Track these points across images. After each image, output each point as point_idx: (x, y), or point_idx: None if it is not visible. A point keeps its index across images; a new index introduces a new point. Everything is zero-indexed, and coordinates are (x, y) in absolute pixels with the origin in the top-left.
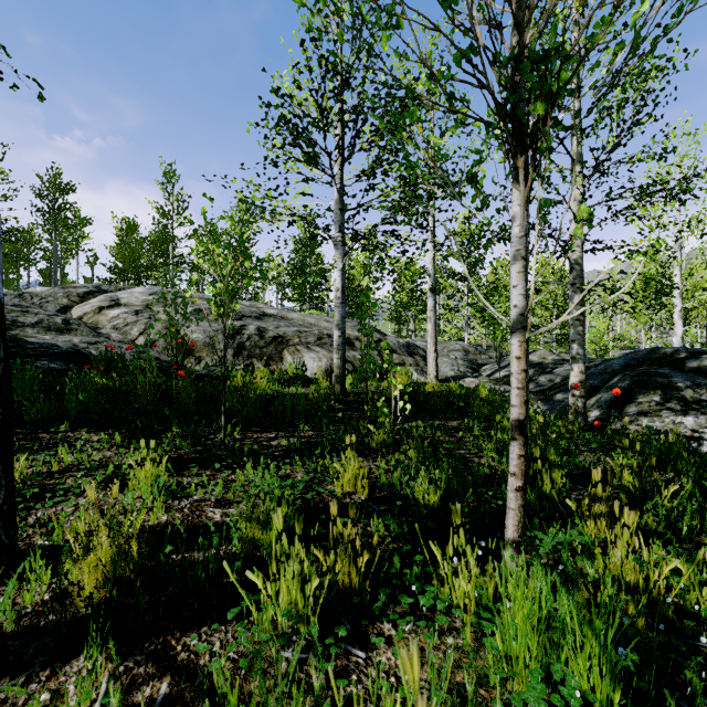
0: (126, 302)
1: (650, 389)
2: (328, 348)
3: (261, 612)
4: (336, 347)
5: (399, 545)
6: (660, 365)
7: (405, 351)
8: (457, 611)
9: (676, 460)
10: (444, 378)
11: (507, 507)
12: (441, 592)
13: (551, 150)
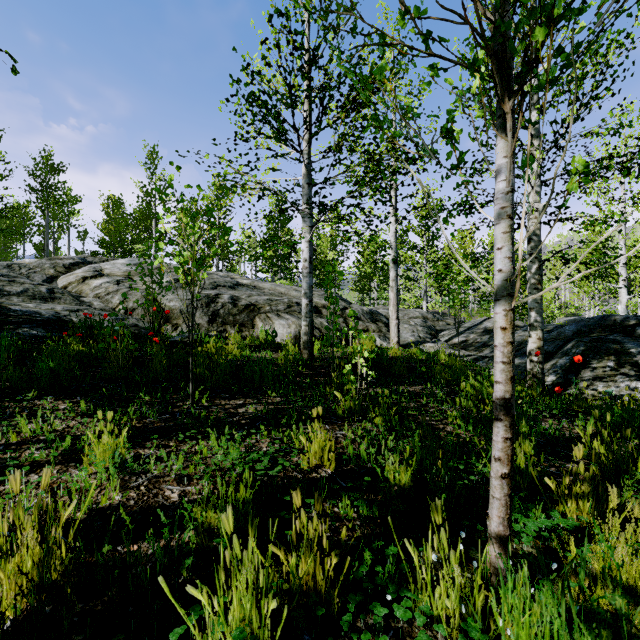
0: (109, 272)
1: (603, 355)
2: (297, 315)
3: (206, 636)
4: (304, 315)
5: (368, 530)
6: (611, 331)
7: (369, 318)
8: (441, 628)
9: (638, 426)
10: (405, 343)
11: (491, 495)
12: (419, 599)
13: (553, 83)
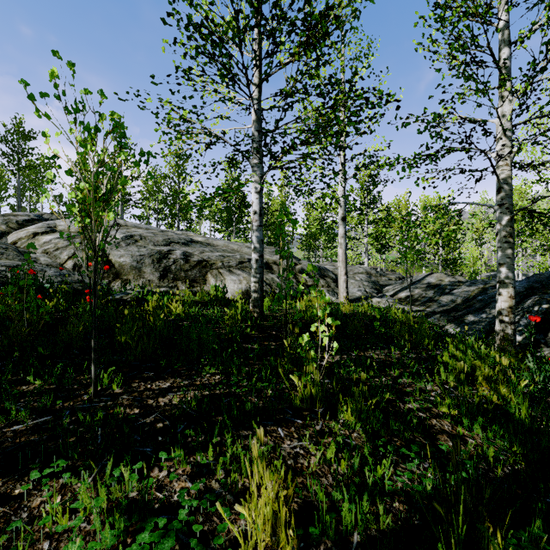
0: (62, 228)
1: None
2: (248, 271)
3: None
4: (253, 270)
5: None
6: None
7: (317, 274)
8: None
9: None
10: (353, 298)
11: None
12: None
13: None
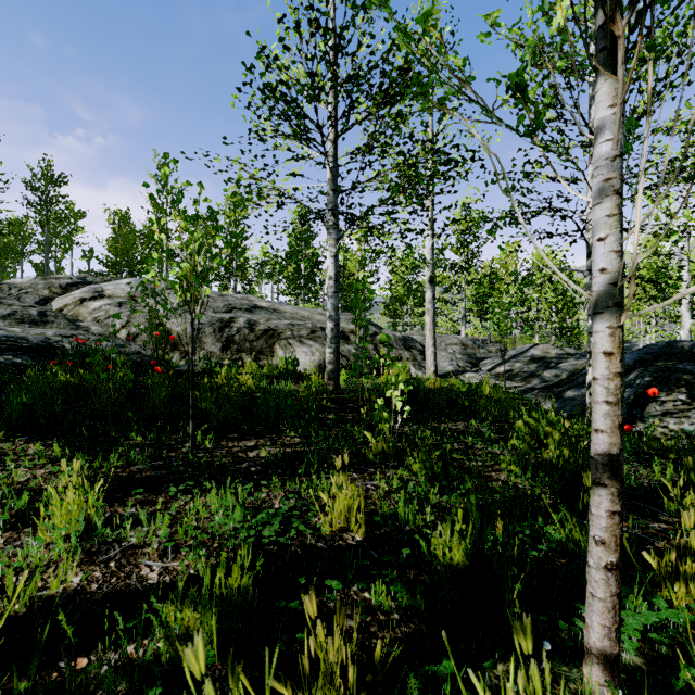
0: (110, 293)
1: (673, 386)
2: (322, 342)
3: None
4: (329, 340)
5: (410, 628)
6: (678, 359)
7: (402, 345)
8: None
9: None
10: (443, 373)
11: (589, 593)
12: None
13: None
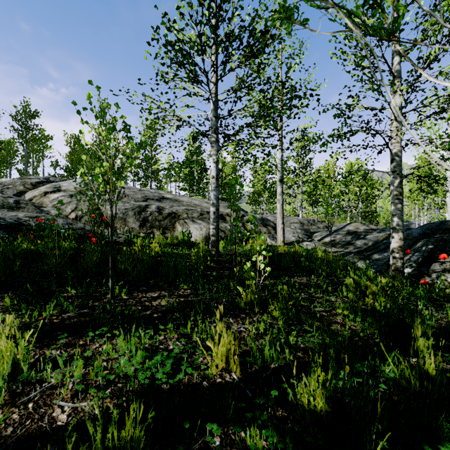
0: (65, 188)
1: (448, 252)
2: (207, 221)
3: None
4: (212, 220)
5: None
6: None
7: (261, 223)
8: None
9: None
10: (288, 242)
11: None
12: None
13: None
